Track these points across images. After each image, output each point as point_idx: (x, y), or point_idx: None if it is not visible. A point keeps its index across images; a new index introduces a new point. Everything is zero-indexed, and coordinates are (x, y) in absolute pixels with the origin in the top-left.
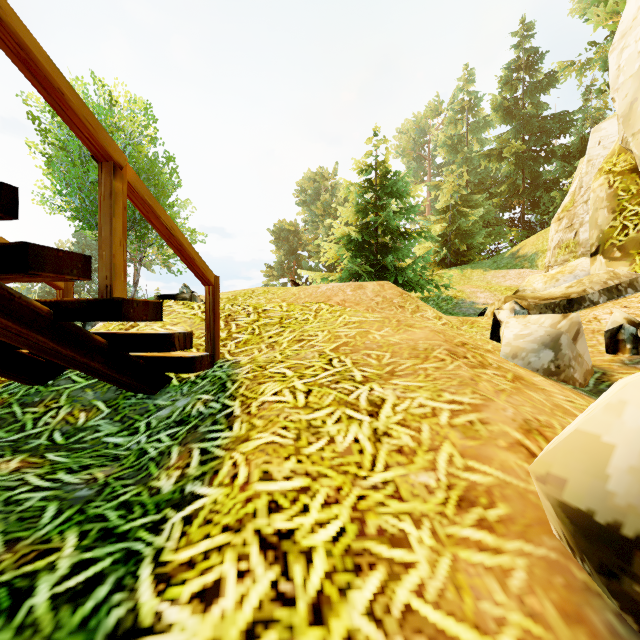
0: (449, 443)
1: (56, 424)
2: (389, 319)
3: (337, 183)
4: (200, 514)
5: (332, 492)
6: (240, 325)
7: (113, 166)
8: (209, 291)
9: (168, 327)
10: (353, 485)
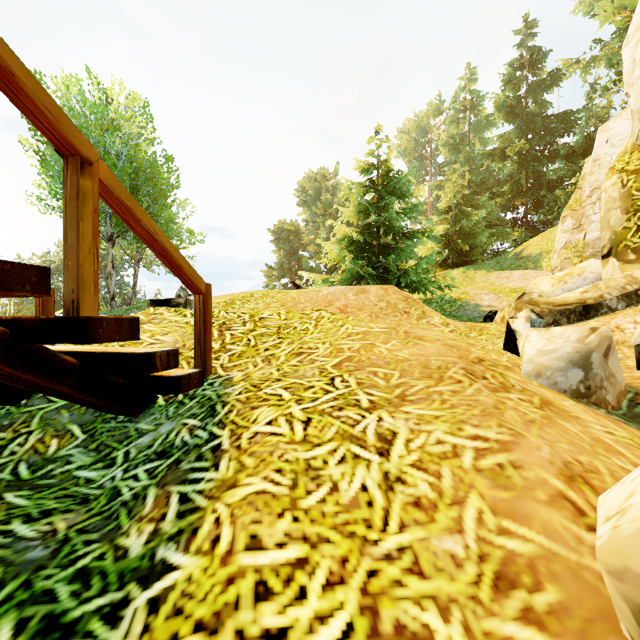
0: (476, 494)
1: (23, 453)
2: (396, 330)
3: (338, 183)
4: (169, 597)
5: (336, 566)
6: (235, 335)
7: (80, 162)
8: (199, 300)
9: (157, 337)
10: (361, 554)
